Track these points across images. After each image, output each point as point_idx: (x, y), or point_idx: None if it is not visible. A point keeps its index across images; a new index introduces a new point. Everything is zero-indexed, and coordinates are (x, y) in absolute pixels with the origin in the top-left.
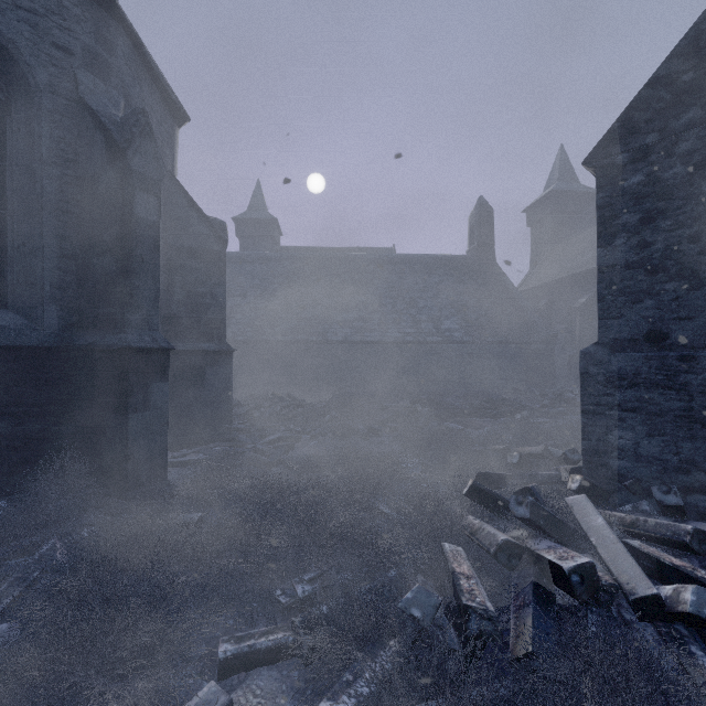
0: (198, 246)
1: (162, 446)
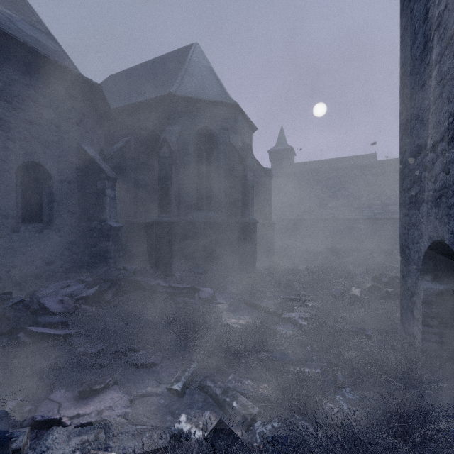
0: (260, 181)
1: (255, 255)
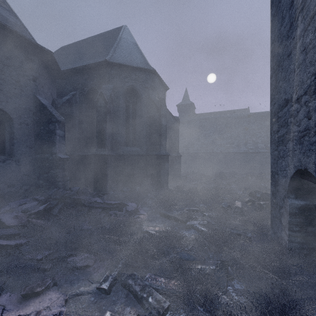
0: (171, 125)
1: (167, 178)
